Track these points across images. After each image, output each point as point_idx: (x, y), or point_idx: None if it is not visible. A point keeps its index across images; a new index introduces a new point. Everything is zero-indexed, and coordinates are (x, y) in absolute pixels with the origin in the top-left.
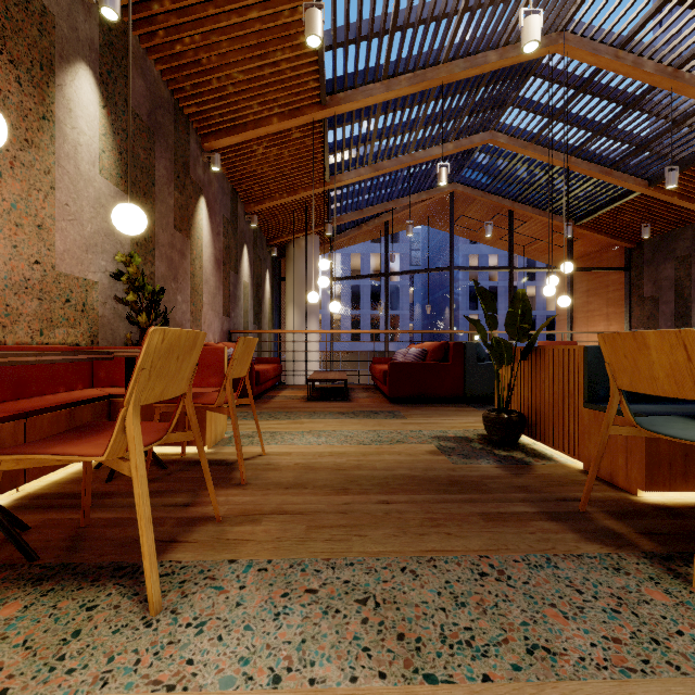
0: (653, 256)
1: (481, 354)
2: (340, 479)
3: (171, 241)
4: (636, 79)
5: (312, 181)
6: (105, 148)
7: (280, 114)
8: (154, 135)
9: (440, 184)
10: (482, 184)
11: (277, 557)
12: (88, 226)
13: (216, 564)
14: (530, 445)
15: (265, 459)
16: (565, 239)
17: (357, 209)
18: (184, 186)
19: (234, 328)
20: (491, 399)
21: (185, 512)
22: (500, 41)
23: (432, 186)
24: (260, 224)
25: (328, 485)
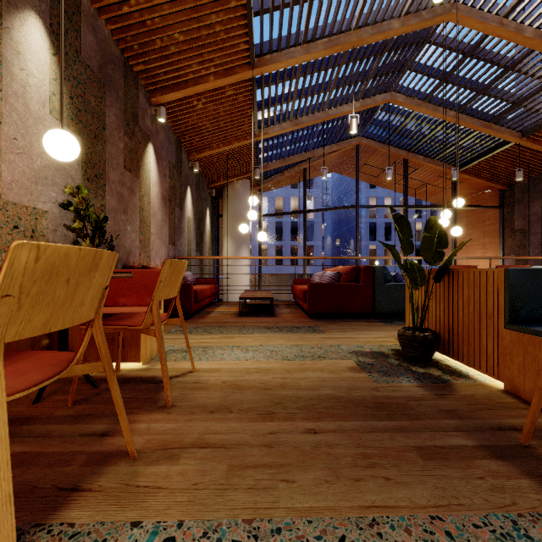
0: (522, 196)
1: (387, 276)
2: (265, 400)
3: (121, 179)
4: (517, 43)
5: (243, 134)
6: (56, 91)
7: (216, 73)
8: (105, 86)
9: (351, 132)
10: (382, 137)
11: (190, 517)
12: (38, 160)
13: (115, 529)
14: (443, 361)
15: (194, 377)
16: (449, 183)
17: (281, 158)
18: (133, 132)
19: (178, 254)
20: (395, 314)
21: (100, 444)
22: (402, 10)
23: (342, 139)
24: (201, 170)
25: (253, 409)
